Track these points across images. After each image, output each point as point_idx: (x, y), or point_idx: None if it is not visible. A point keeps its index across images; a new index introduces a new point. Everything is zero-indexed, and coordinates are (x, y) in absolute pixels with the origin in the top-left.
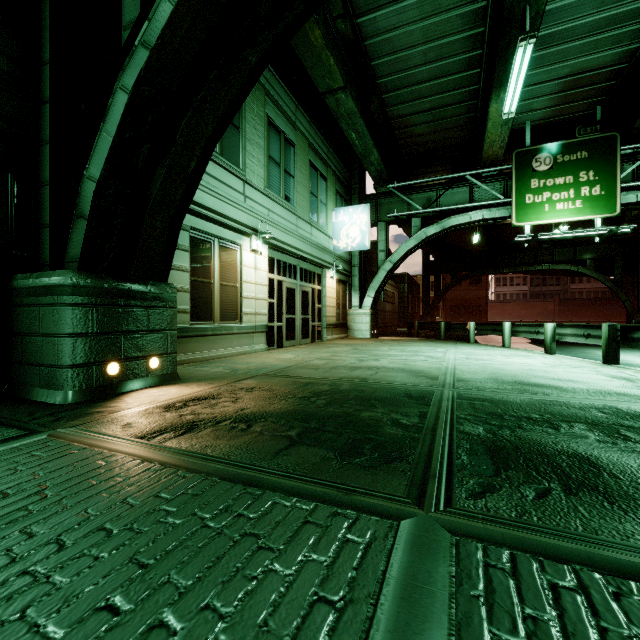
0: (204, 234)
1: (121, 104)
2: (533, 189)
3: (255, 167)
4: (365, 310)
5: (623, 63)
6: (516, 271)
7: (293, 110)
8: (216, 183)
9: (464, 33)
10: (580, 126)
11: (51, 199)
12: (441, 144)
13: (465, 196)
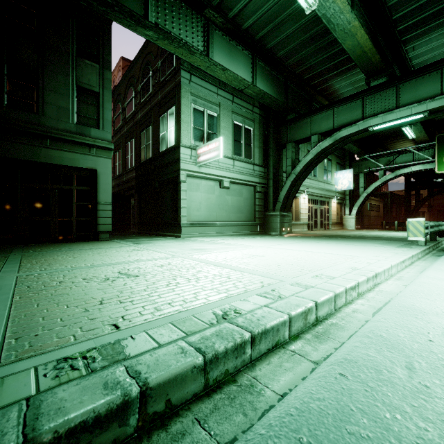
0: None
1: (288, 182)
2: None
3: None
4: (352, 216)
5: None
6: None
7: None
8: None
9: None
10: None
11: (272, 198)
12: (397, 130)
13: (410, 157)
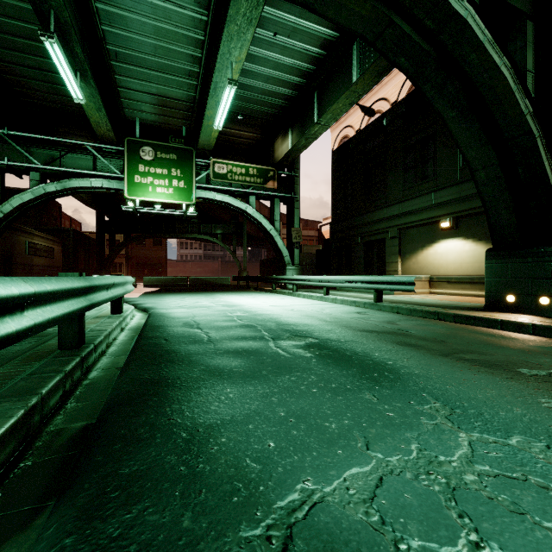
0: None
1: None
2: (141, 172)
3: None
4: None
5: (191, 103)
6: (175, 237)
7: None
8: None
9: None
10: (172, 136)
11: None
12: (70, 109)
13: (90, 164)
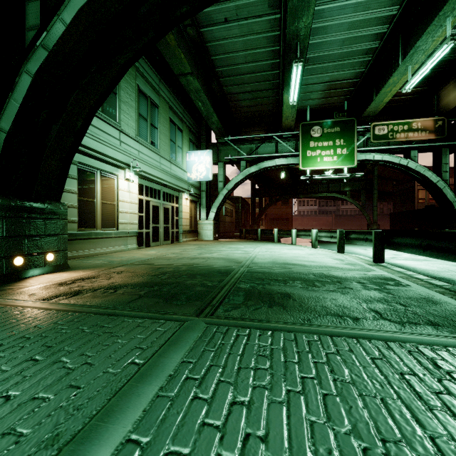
0: (89, 167)
1: (26, 83)
2: (311, 147)
3: (128, 121)
4: (210, 221)
5: (357, 78)
6: (308, 197)
7: (157, 82)
8: (98, 131)
9: (268, 48)
10: (336, 112)
11: None
12: (259, 113)
13: (273, 149)
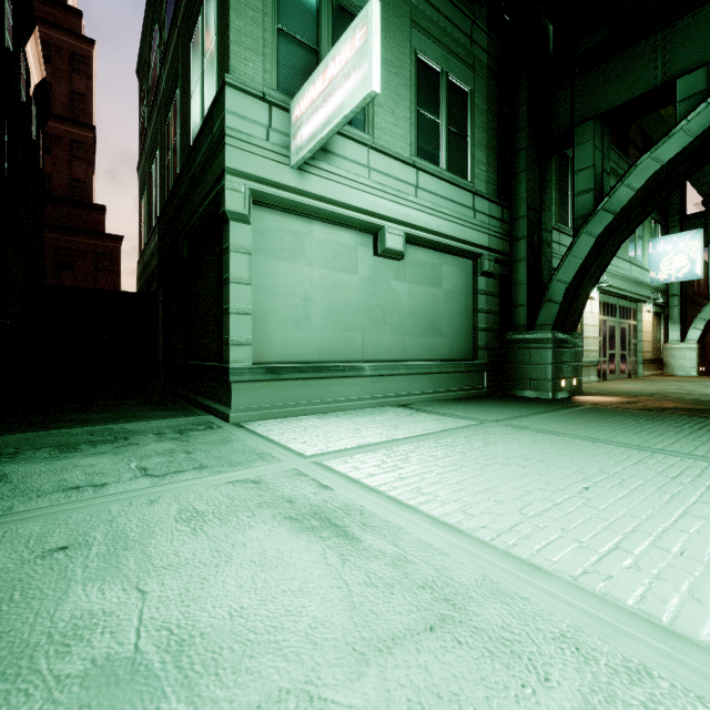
0: None
1: (585, 241)
2: None
3: None
4: (689, 344)
5: None
6: None
7: (616, 161)
8: None
9: None
10: None
11: (527, 292)
12: None
13: None
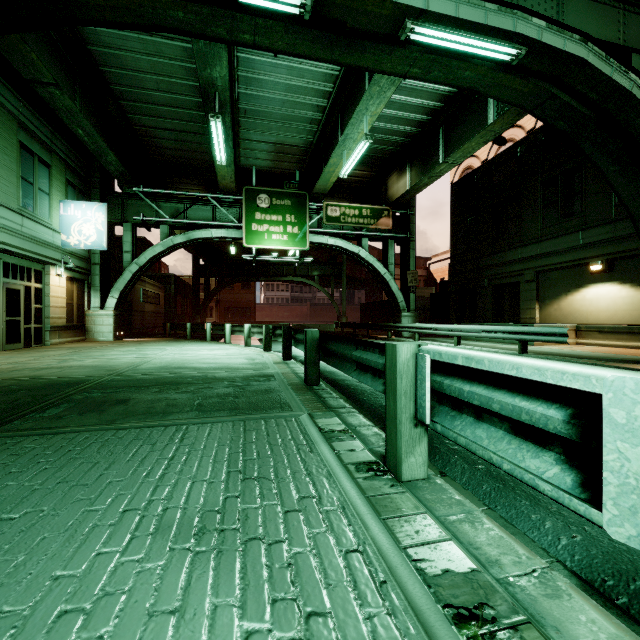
0: None
1: None
2: (257, 220)
3: None
4: (108, 311)
5: (307, 147)
6: (270, 280)
7: None
8: None
9: (190, 82)
10: (287, 181)
11: None
12: (191, 162)
13: (209, 214)
